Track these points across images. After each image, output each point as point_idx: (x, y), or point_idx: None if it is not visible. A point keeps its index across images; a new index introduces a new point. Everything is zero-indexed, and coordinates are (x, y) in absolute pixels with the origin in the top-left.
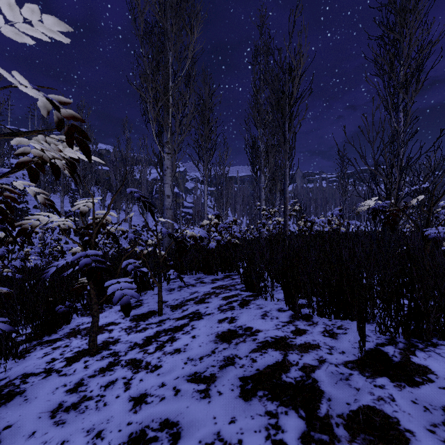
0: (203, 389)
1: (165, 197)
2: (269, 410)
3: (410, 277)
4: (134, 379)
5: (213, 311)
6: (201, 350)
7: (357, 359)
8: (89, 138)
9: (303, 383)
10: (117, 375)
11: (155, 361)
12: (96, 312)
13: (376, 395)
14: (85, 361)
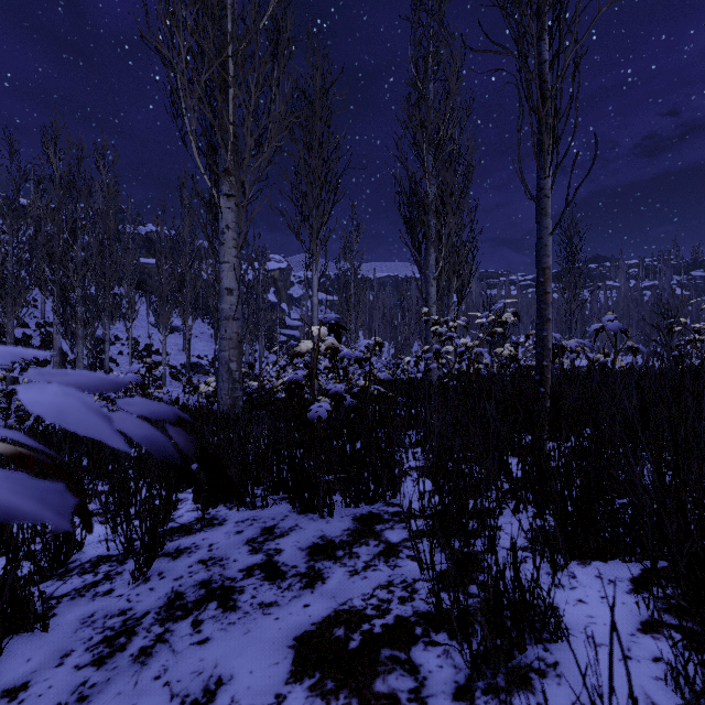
0: None
1: (222, 292)
2: None
3: None
4: None
5: None
6: None
7: None
8: None
9: None
10: None
11: None
12: None
13: None
14: None
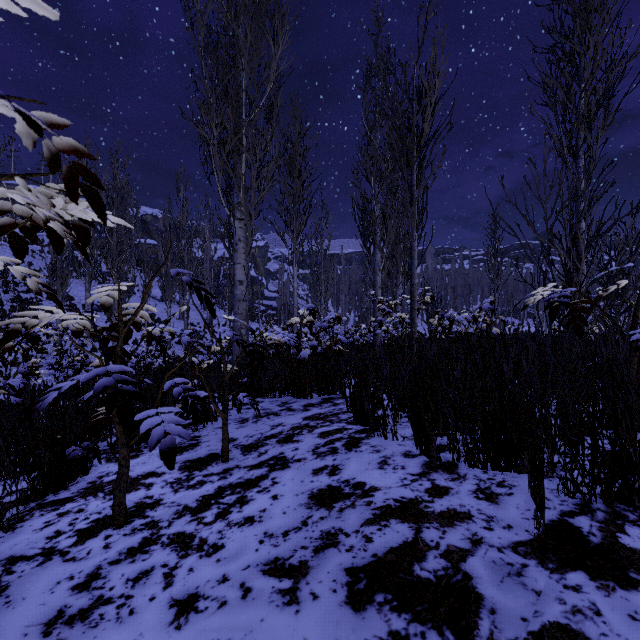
0: (288, 588)
1: (236, 283)
2: (395, 629)
3: (614, 407)
4: (180, 569)
5: (305, 456)
6: (287, 519)
7: (532, 539)
8: (102, 186)
9: (448, 580)
10: (155, 560)
11: (214, 537)
12: (125, 460)
13: (569, 605)
14: (106, 536)
